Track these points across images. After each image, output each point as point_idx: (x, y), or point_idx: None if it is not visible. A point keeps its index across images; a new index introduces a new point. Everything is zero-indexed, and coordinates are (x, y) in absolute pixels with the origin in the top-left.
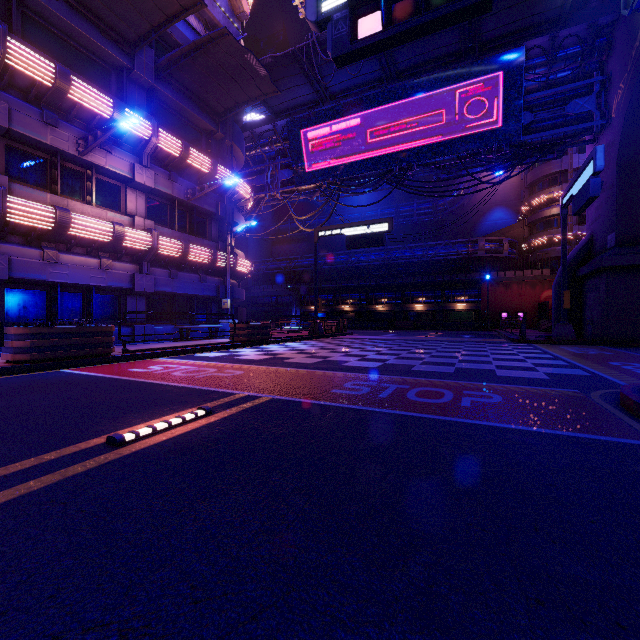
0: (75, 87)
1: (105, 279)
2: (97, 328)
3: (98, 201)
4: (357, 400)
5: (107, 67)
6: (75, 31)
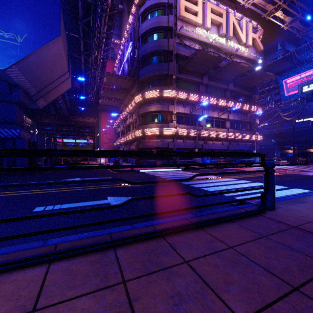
0: (219, 102)
1: (222, 147)
2: (233, 160)
3: (219, 126)
4: (312, 175)
5: (221, 90)
6: (217, 86)
